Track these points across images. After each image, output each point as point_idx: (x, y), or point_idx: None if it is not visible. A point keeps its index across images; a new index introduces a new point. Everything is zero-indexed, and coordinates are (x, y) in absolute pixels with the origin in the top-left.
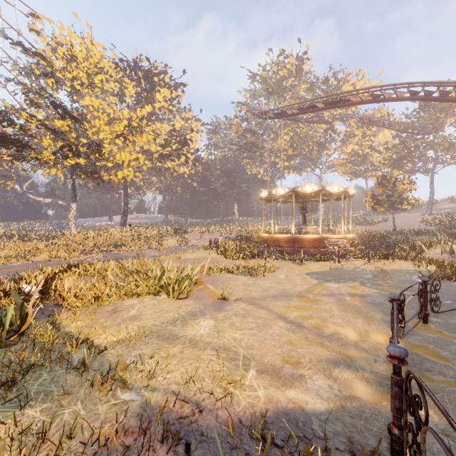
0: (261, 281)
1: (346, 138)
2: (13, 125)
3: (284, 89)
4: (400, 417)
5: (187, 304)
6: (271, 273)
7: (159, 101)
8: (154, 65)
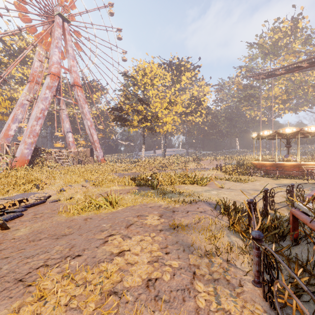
0: (244, 184)
1: None
2: (123, 111)
3: (279, 47)
4: (266, 206)
5: (205, 188)
6: (251, 182)
7: (184, 80)
8: (181, 60)
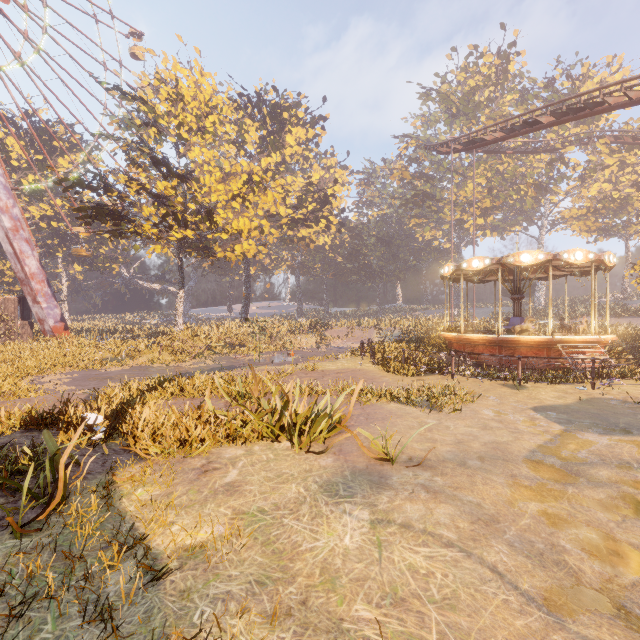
0: (451, 420)
1: (588, 173)
2: (110, 192)
3: (477, 106)
4: None
5: (321, 465)
6: (467, 406)
7: (290, 146)
8: (283, 96)
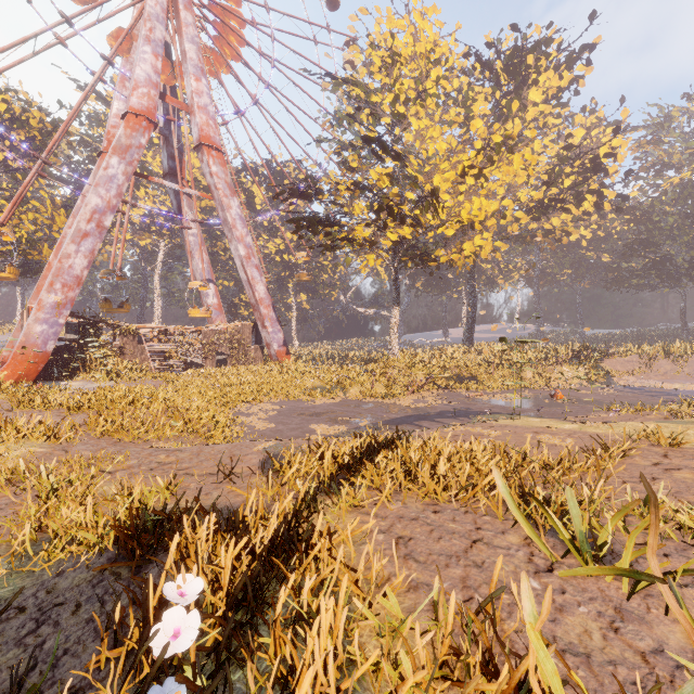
0: None
1: None
2: (321, 196)
3: None
4: None
5: None
6: None
7: (533, 106)
8: (525, 35)
